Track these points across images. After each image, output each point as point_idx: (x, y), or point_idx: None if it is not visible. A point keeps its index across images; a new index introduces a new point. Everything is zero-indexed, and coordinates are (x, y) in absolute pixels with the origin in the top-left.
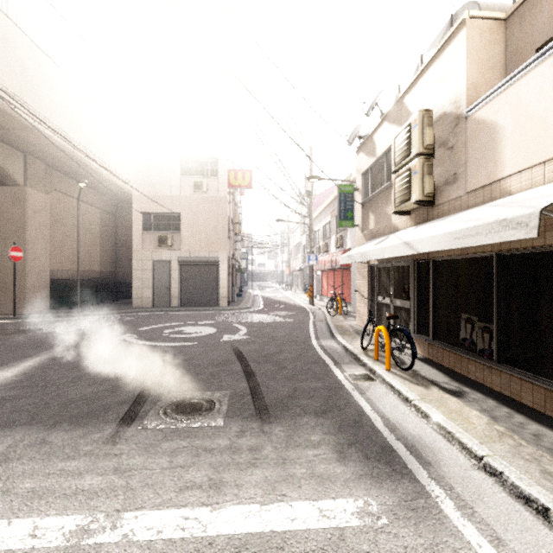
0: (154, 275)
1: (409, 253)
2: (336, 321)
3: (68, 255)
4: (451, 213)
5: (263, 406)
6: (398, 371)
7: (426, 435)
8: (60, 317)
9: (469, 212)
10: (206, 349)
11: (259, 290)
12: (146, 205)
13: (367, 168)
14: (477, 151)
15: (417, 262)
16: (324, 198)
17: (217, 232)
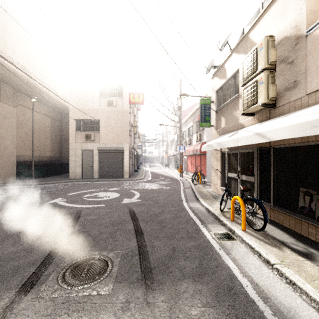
0: (82, 158)
1: (261, 141)
2: (198, 189)
3: (29, 146)
4: (291, 111)
5: (148, 268)
6: (252, 232)
7: (299, 307)
8: (20, 185)
9: (313, 107)
10: (110, 210)
11: (149, 168)
12: (78, 114)
13: (220, 87)
14: (318, 60)
15: (260, 149)
16: (188, 112)
17: (122, 131)
